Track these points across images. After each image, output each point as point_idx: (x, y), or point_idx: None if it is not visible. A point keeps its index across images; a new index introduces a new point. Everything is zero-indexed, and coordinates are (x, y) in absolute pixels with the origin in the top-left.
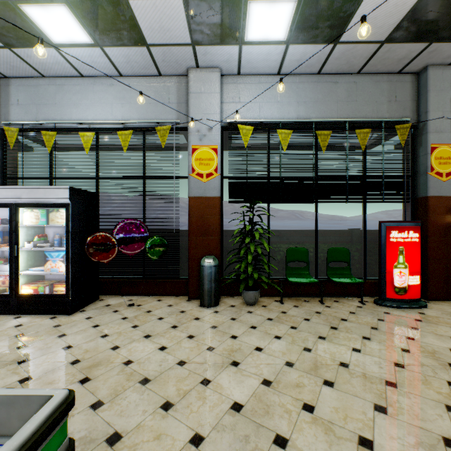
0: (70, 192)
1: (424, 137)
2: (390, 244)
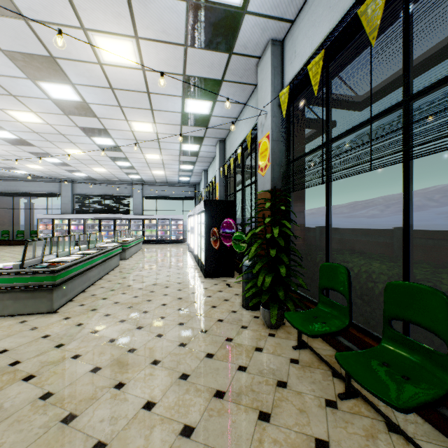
0: (204, 203)
1: None
2: None
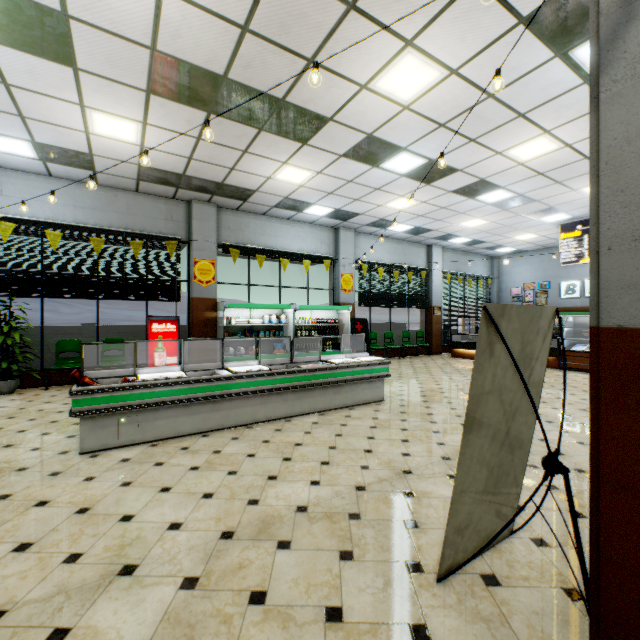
0: None
1: (191, 252)
2: (152, 333)
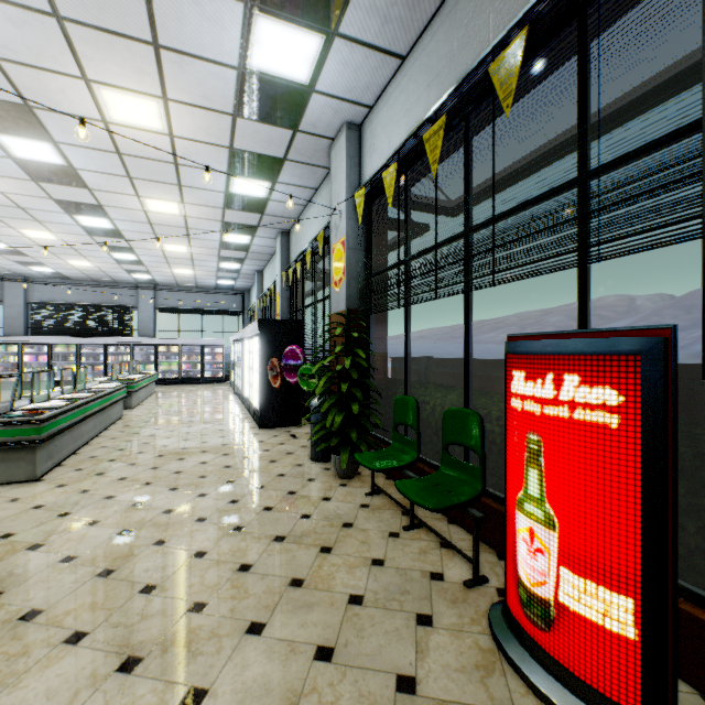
0: (259, 323)
1: None
2: (510, 416)
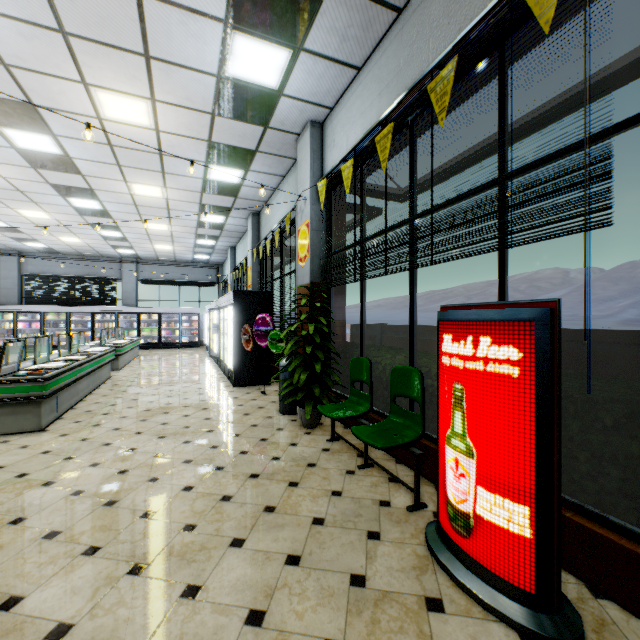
0: (233, 294)
1: None
2: (441, 371)
